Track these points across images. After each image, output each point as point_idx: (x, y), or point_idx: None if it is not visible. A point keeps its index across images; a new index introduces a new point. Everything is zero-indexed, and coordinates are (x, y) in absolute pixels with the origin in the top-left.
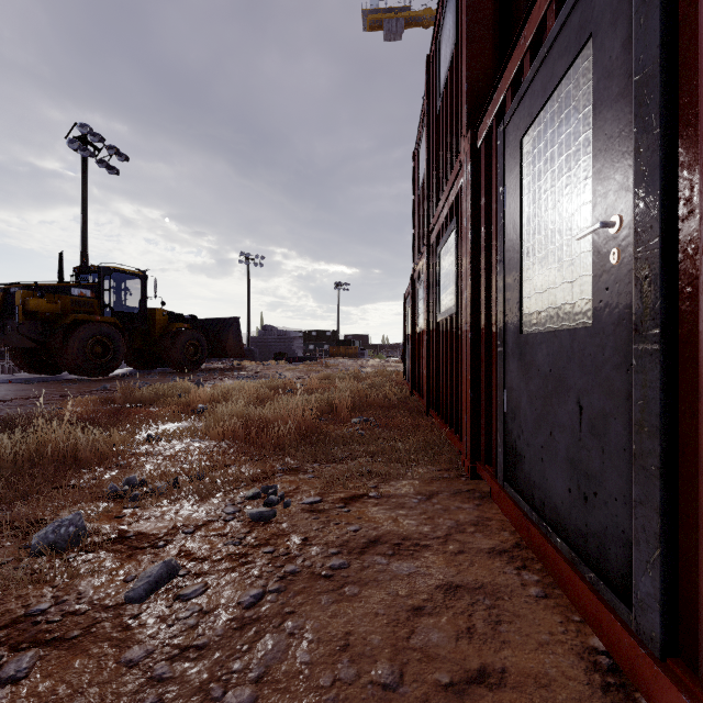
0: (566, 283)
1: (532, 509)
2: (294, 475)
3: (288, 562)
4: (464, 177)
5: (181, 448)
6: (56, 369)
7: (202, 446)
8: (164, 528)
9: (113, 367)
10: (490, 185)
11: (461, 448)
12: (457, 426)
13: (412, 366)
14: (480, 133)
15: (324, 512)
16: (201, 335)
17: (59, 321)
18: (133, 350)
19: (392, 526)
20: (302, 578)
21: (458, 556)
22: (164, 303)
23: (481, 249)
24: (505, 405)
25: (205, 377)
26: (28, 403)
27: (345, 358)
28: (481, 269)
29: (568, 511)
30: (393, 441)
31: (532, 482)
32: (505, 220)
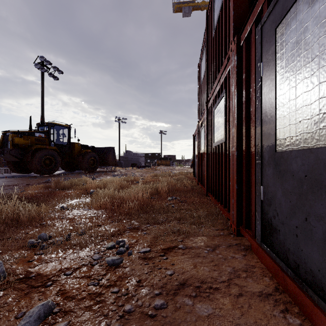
0: (321, 114)
1: (286, 266)
2: (136, 232)
3: (126, 302)
4: (231, 64)
5: (76, 215)
6: (28, 171)
7: (88, 213)
8: (54, 271)
9: (54, 170)
10: (249, 65)
11: (229, 216)
12: (225, 203)
13: (197, 170)
14: (242, 36)
15: (152, 259)
16: (96, 155)
17: (29, 148)
18: (64, 162)
19: (193, 271)
20: (135, 317)
21: (239, 298)
22: (79, 140)
23: (243, 104)
24: (262, 196)
25: (98, 175)
26: (9, 188)
27: (164, 166)
28: (243, 115)
29: (325, 278)
30: (190, 211)
31: (286, 248)
32: (262, 82)
